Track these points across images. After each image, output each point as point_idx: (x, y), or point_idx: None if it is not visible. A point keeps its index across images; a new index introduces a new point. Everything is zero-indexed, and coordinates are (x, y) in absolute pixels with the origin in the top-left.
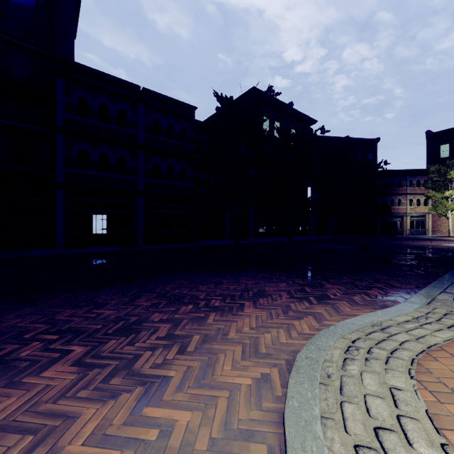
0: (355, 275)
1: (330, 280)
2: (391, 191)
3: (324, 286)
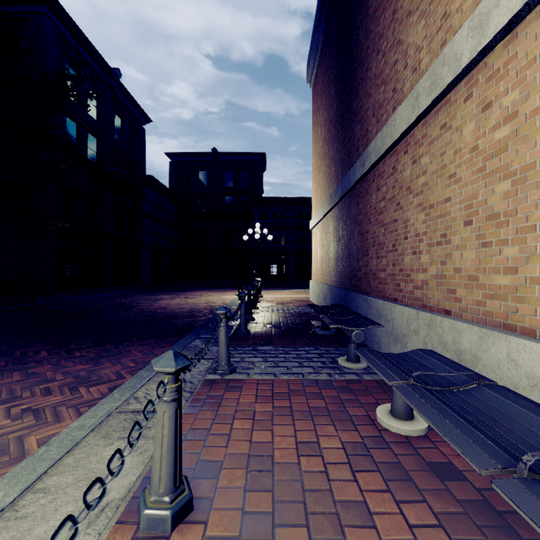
0: None
1: None
2: None
3: None
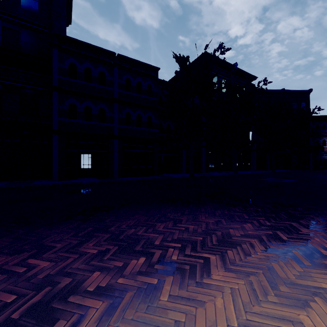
0: (326, 215)
1: (301, 221)
2: (323, 133)
3: (300, 232)
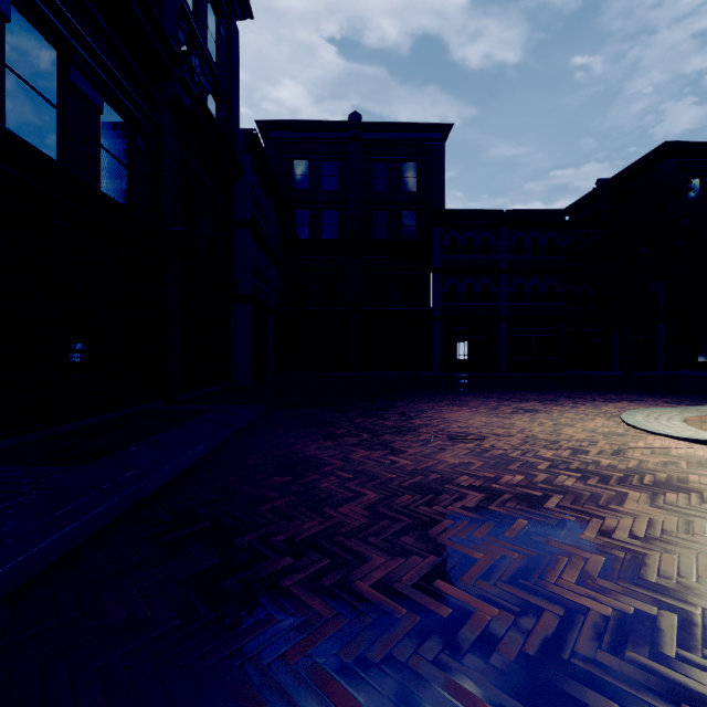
0: None
1: None
2: None
3: None
